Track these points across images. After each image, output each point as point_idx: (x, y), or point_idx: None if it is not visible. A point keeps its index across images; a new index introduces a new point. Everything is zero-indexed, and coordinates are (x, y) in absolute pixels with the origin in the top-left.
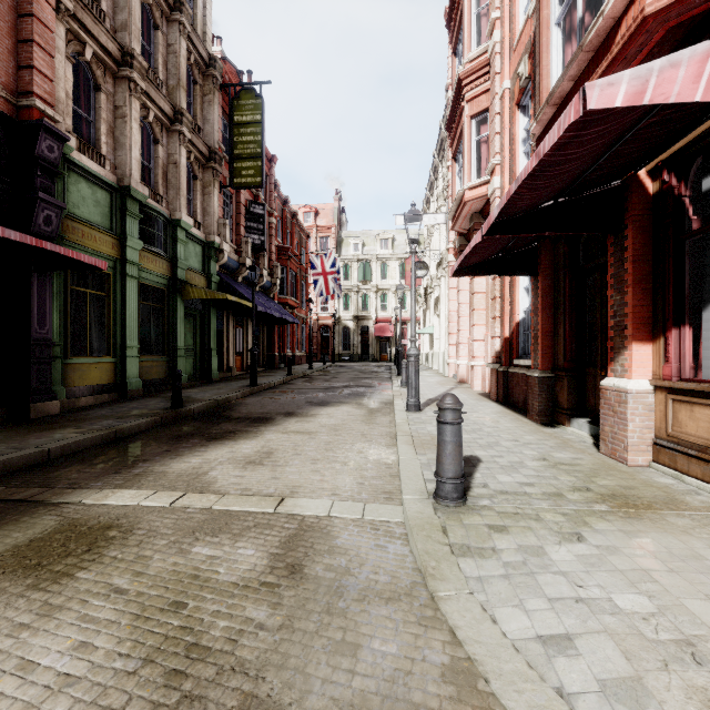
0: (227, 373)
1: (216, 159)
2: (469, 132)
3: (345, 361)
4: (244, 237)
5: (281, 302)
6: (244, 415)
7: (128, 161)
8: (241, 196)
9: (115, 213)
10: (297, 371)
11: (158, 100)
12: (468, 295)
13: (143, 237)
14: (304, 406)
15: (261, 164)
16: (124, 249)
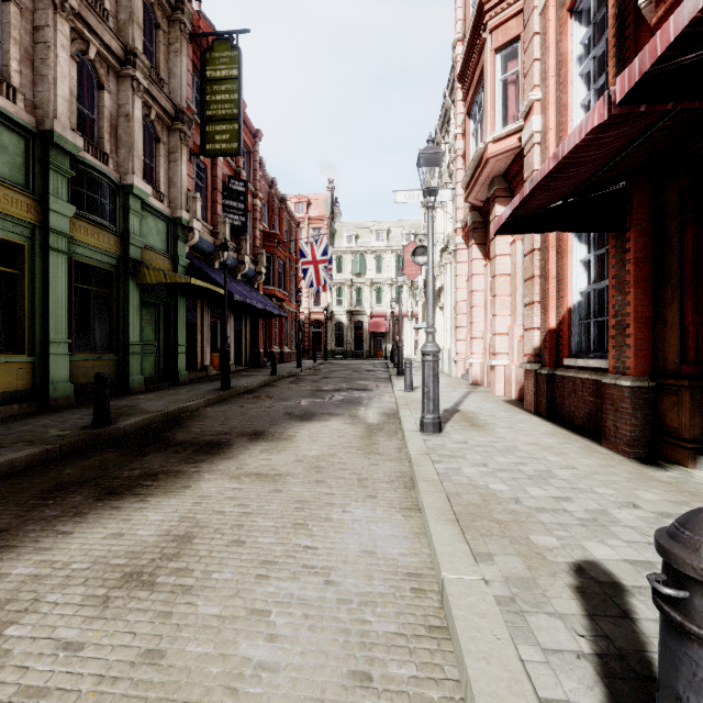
0: (201, 372)
1: (184, 119)
2: (493, 70)
3: (338, 357)
4: (221, 217)
5: (267, 293)
6: (192, 437)
7: (51, 99)
8: (217, 170)
9: (33, 166)
10: (284, 369)
11: (100, 31)
12: (483, 281)
13: (95, 211)
14: (280, 421)
15: (238, 127)
16: (47, 213)
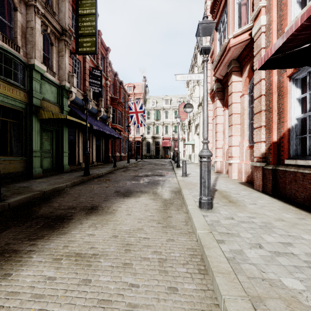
0: (78, 166)
1: (67, 34)
2: None
3: (148, 158)
4: (88, 87)
5: (113, 127)
6: (49, 211)
7: None
8: (86, 63)
9: None
10: (121, 164)
11: None
12: (222, 118)
13: (18, 81)
14: (110, 197)
15: (95, 39)
16: None
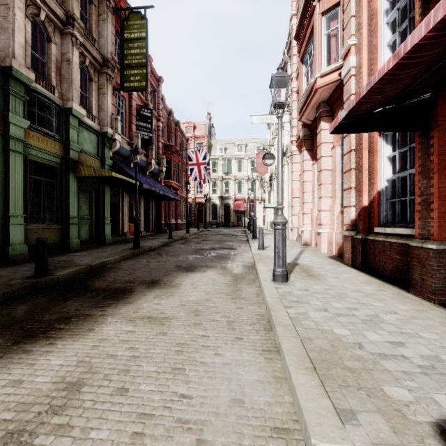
0: (122, 237)
1: (109, 66)
2: (321, 27)
3: (213, 227)
4: (135, 133)
5: (166, 184)
6: (105, 285)
7: (10, 44)
8: (132, 101)
9: None
10: (177, 234)
11: (48, 1)
12: (311, 175)
13: (48, 127)
14: (171, 272)
15: (145, 72)
16: (7, 125)
